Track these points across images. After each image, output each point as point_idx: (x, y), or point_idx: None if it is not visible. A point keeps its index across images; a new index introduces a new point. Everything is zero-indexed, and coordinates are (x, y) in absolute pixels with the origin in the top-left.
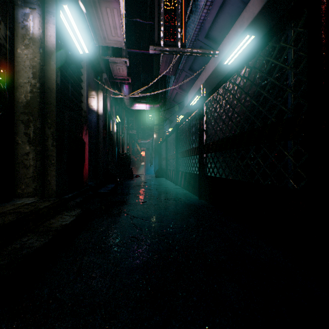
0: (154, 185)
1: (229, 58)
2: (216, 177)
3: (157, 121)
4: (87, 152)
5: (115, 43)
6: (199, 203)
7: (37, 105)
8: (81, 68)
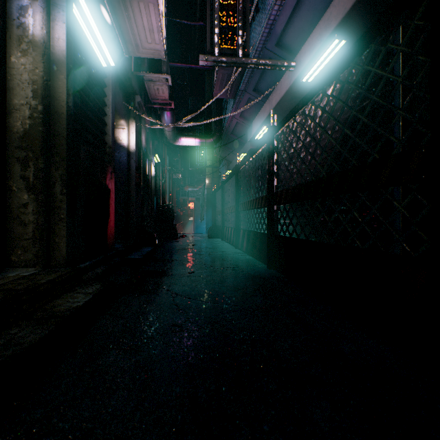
0: (206, 248)
1: (309, 72)
2: (291, 238)
3: (209, 162)
4: (113, 204)
5: (152, 53)
6: (268, 274)
7: (39, 136)
8: (104, 86)
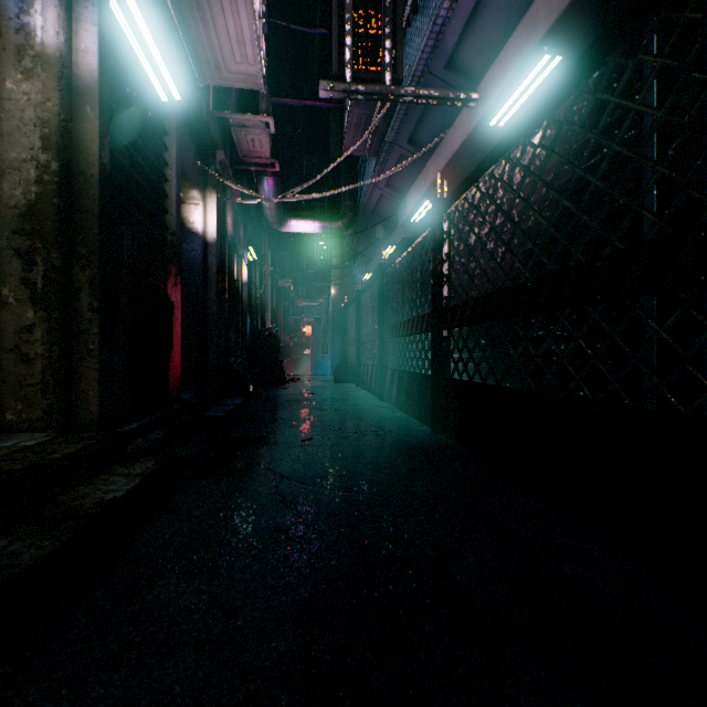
0: (332, 399)
1: (500, 111)
2: (472, 383)
3: (337, 259)
4: (179, 327)
5: (242, 80)
6: (434, 442)
7: (52, 213)
8: (164, 134)
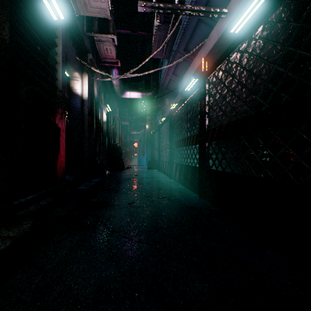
0: (146, 178)
1: (237, 22)
2: (225, 172)
3: (149, 112)
4: (63, 141)
5: (98, 12)
6: (201, 204)
7: None
8: (55, 37)
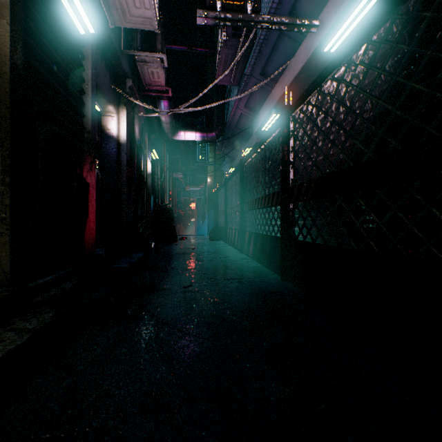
0: (208, 252)
1: (333, 38)
2: (316, 244)
3: (212, 159)
4: (94, 201)
5: (142, 23)
6: (284, 288)
7: None
8: (82, 58)
